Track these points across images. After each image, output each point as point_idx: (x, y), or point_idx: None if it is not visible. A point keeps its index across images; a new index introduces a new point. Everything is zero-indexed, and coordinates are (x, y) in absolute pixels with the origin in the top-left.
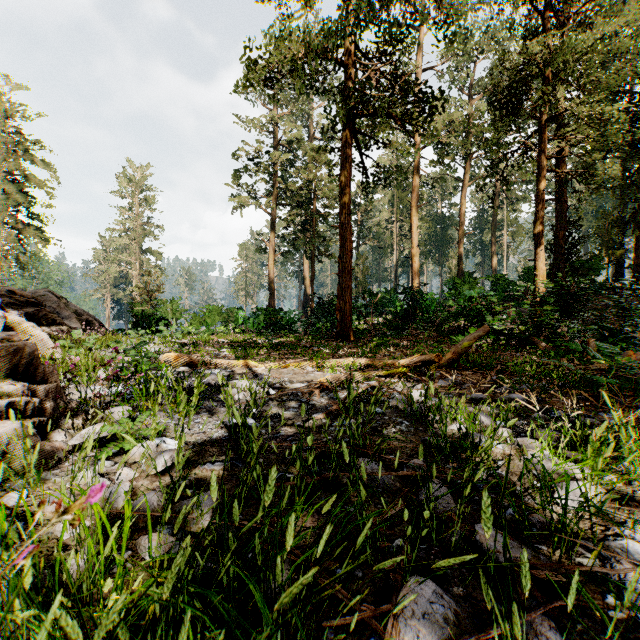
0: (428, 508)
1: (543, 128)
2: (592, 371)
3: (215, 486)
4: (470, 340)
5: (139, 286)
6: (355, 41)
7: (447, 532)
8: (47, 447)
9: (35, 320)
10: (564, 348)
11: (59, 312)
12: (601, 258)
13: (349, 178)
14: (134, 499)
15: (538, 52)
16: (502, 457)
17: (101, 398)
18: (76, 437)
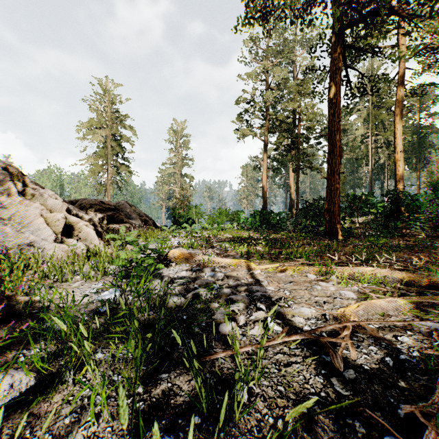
0: None
1: None
2: None
3: None
4: None
5: (176, 197)
6: None
7: None
8: None
9: (112, 220)
10: None
11: (130, 215)
12: None
13: (338, 88)
14: None
15: None
16: None
17: (84, 305)
18: None
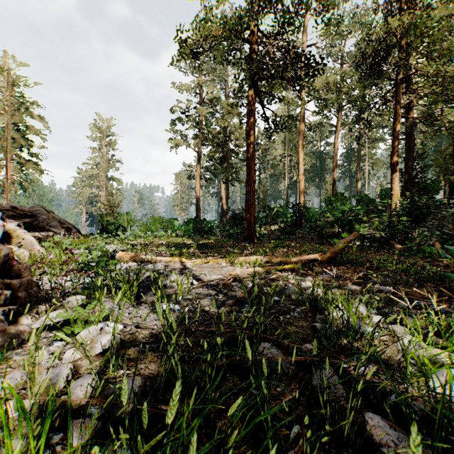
0: (322, 398)
1: (397, 85)
2: (440, 267)
3: (126, 390)
4: (344, 243)
5: (104, 203)
6: (258, 25)
7: (339, 419)
8: (13, 331)
9: (30, 227)
10: (415, 249)
11: (48, 222)
12: (439, 182)
13: (253, 124)
14: (75, 378)
15: (394, 28)
16: (378, 342)
17: (68, 287)
18: (38, 322)
